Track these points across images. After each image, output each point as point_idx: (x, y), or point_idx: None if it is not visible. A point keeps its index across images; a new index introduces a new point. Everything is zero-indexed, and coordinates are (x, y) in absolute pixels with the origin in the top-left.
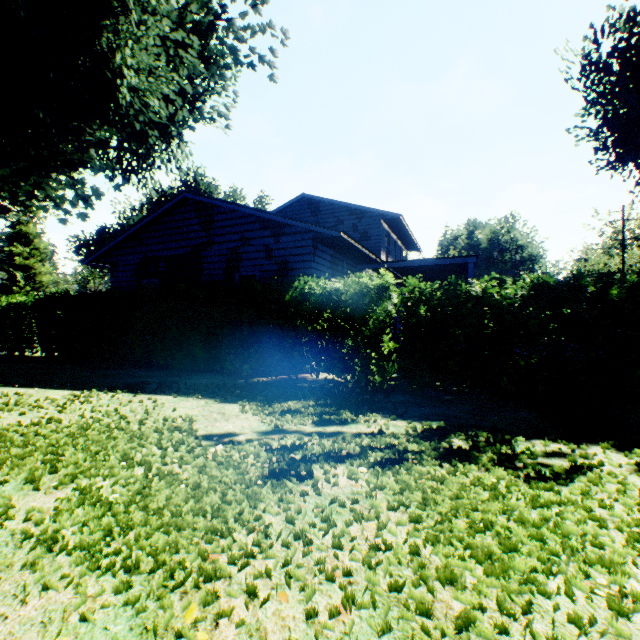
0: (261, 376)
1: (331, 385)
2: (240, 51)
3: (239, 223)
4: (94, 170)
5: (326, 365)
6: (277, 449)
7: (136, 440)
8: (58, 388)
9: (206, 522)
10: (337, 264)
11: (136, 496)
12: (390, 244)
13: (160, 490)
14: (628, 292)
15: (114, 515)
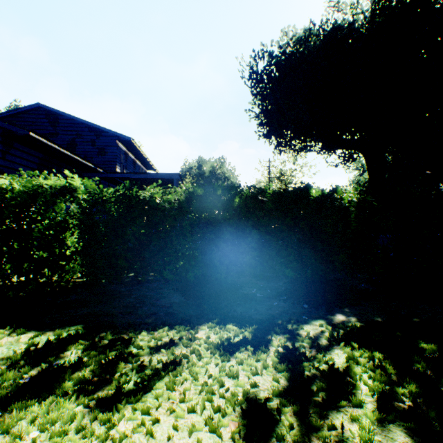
0: None
1: (2, 291)
2: None
3: None
4: None
5: None
6: None
7: None
8: None
9: None
10: (51, 168)
11: None
12: (128, 161)
13: None
14: (245, 201)
15: None
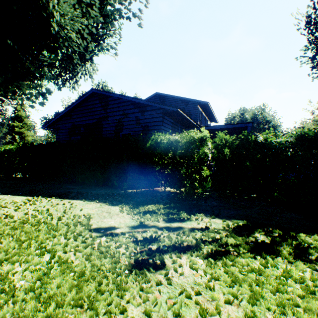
0: (133, 189)
1: (173, 194)
2: (122, 10)
3: (122, 105)
4: (47, 79)
5: (170, 183)
6: (140, 241)
7: (52, 232)
8: (21, 195)
9: (81, 315)
10: (175, 127)
11: (35, 284)
12: (202, 118)
13: (55, 277)
14: None
15: (14, 303)
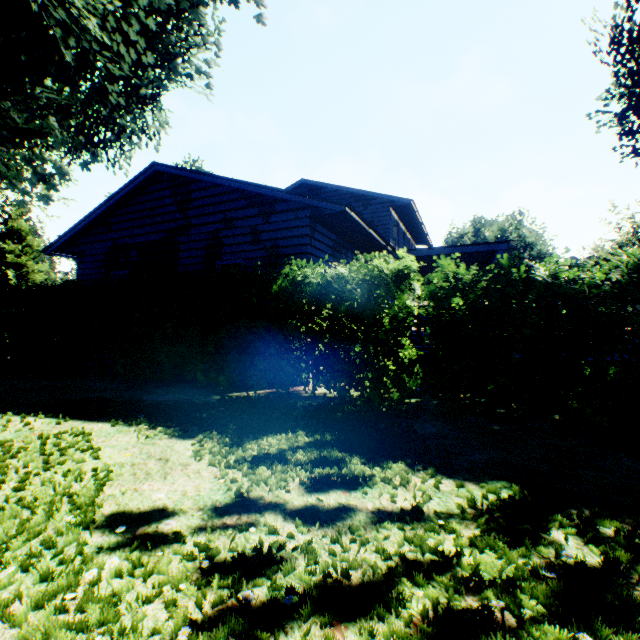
0: (244, 389)
1: (332, 405)
2: None
3: (221, 201)
4: (56, 143)
5: (325, 379)
6: (222, 569)
7: None
8: None
9: None
10: (340, 252)
11: None
12: (399, 235)
13: None
14: None
15: None
